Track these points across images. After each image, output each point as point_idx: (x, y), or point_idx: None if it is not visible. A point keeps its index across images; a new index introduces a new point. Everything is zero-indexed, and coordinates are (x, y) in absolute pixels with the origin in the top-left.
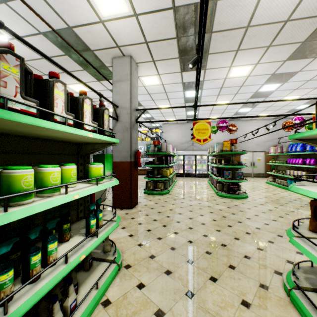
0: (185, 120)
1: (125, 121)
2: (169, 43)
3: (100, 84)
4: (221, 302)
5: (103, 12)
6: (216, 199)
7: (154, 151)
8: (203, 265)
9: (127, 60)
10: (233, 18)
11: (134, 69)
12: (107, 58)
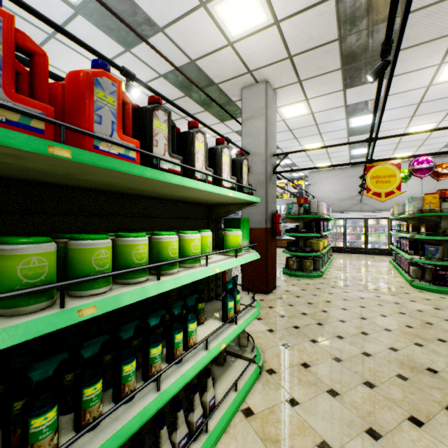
0: (353, 163)
1: (258, 172)
2: (325, 50)
3: (223, 126)
4: None
5: (233, 31)
6: (410, 293)
7: (298, 213)
8: (394, 395)
9: (261, 88)
10: None
11: (271, 98)
12: (235, 90)
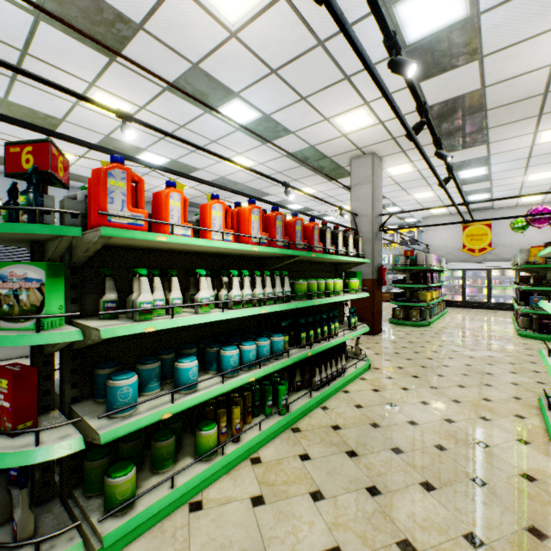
0: (450, 223)
1: (365, 231)
2: (423, 132)
3: (331, 184)
4: (461, 395)
5: (347, 129)
6: (511, 339)
7: (405, 265)
8: (454, 379)
9: (368, 159)
10: (515, 93)
11: (377, 166)
12: (344, 160)
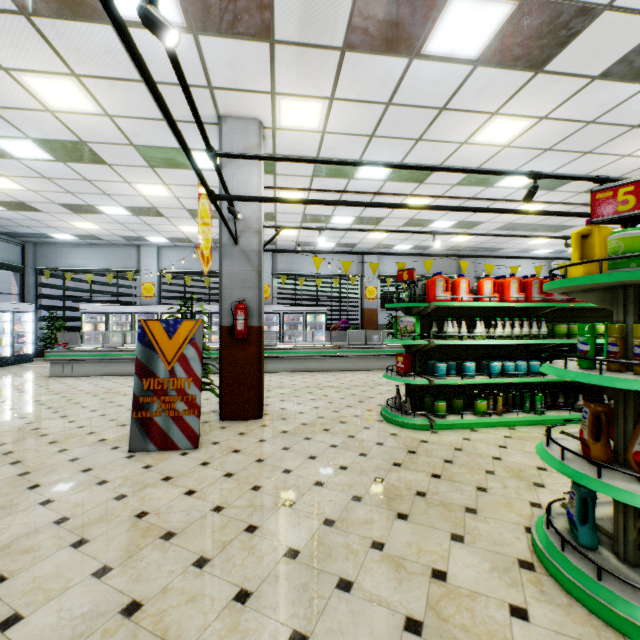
0: None
1: None
2: None
3: None
4: None
5: None
6: None
7: None
8: None
9: None
10: None
11: None
12: None
